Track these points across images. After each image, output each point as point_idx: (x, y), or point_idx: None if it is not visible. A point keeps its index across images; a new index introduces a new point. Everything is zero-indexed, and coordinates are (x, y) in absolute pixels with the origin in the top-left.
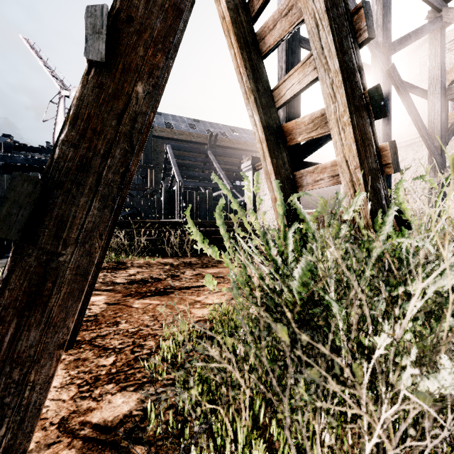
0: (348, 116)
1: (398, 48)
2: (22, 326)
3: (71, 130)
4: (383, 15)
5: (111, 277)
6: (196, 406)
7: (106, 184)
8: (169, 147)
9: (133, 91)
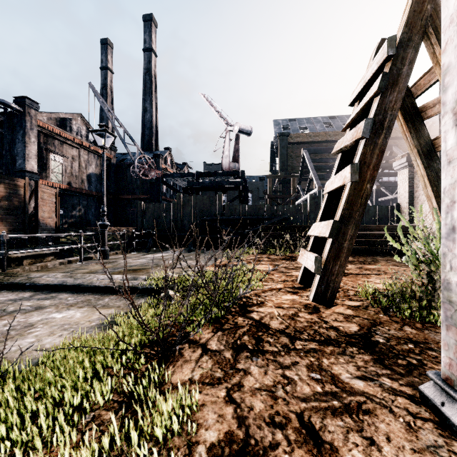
0: None
1: None
2: (334, 264)
3: (346, 205)
4: None
5: (296, 264)
6: (389, 309)
7: (357, 221)
8: (305, 152)
9: (365, 187)
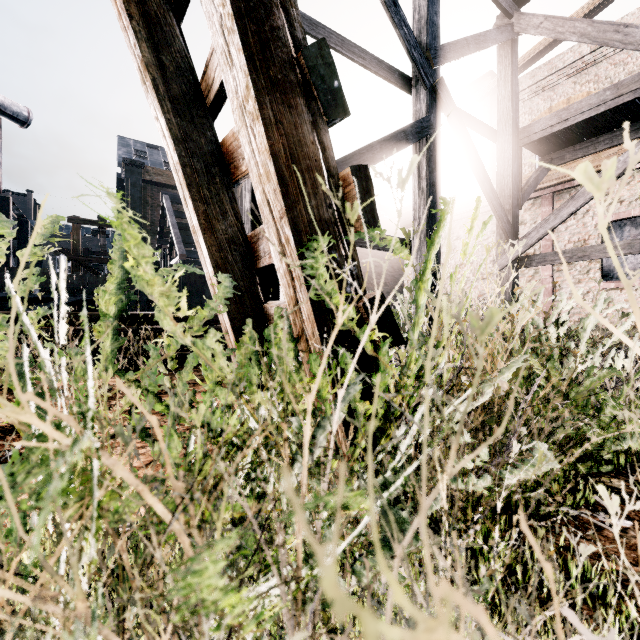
0: (254, 99)
1: (450, 56)
2: None
3: None
4: (428, 1)
5: None
6: None
7: None
8: (166, 198)
9: None
